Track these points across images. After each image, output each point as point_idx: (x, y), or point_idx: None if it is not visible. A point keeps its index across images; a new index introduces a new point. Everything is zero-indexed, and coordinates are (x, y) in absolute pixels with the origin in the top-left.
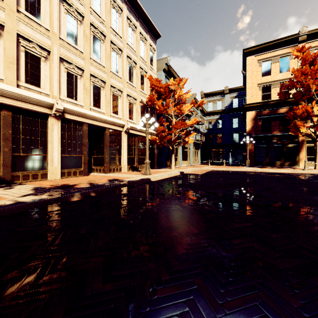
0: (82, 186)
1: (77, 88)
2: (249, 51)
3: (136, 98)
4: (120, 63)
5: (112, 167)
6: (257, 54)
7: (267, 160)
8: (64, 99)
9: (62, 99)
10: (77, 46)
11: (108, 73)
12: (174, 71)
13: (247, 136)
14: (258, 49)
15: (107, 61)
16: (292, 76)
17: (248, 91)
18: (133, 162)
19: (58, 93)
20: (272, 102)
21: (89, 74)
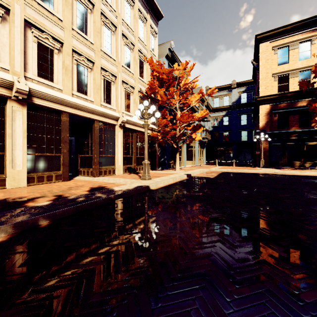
0: (37, 204)
1: (54, 66)
2: (262, 37)
3: (134, 86)
4: (114, 42)
5: (102, 169)
6: (272, 40)
7: (284, 160)
8: (33, 78)
9: (30, 77)
10: (53, 10)
11: (97, 52)
12: (178, 59)
13: (262, 132)
14: (273, 34)
15: (96, 36)
16: (314, 64)
17: (261, 82)
18: (131, 163)
19: (23, 69)
20: (290, 94)
21: (70, 49)
